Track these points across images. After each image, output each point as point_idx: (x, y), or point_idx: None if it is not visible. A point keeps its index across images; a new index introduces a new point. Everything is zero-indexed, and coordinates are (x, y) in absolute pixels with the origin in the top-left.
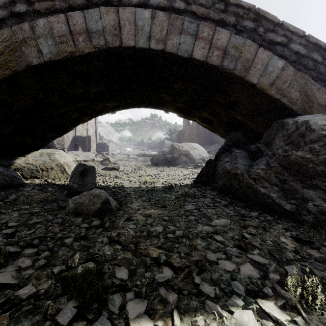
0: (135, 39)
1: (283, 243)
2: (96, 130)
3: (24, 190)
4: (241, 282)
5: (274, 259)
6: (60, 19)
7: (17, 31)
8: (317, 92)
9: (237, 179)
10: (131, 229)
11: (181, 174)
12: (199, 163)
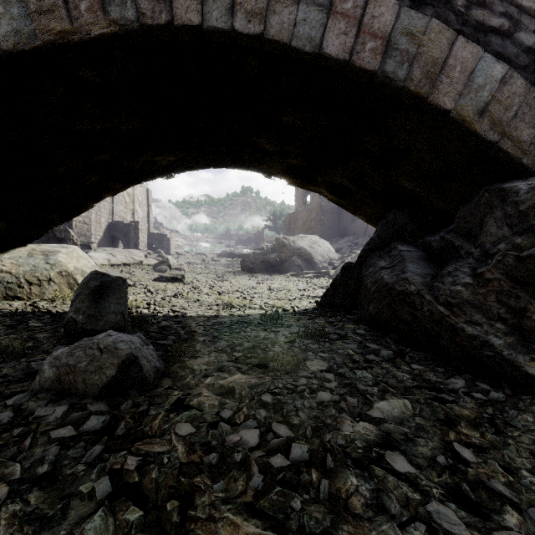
0: (202, 11)
1: None
2: (149, 212)
3: None
4: None
5: None
6: None
7: None
8: None
9: (409, 302)
10: (181, 440)
11: (294, 288)
12: (324, 268)
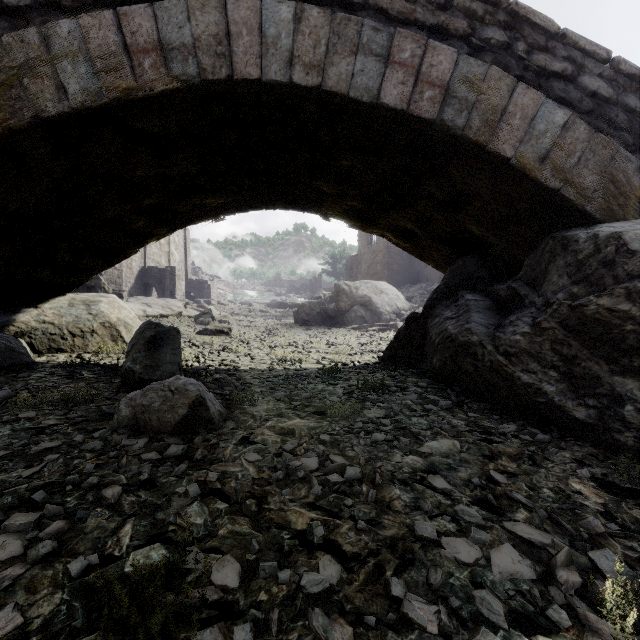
0: (261, 65)
1: (578, 495)
2: (186, 255)
3: (32, 378)
4: (495, 591)
5: (562, 533)
6: (104, 21)
7: (12, 45)
8: (635, 176)
9: (471, 353)
10: (251, 464)
11: (355, 343)
12: (391, 320)
